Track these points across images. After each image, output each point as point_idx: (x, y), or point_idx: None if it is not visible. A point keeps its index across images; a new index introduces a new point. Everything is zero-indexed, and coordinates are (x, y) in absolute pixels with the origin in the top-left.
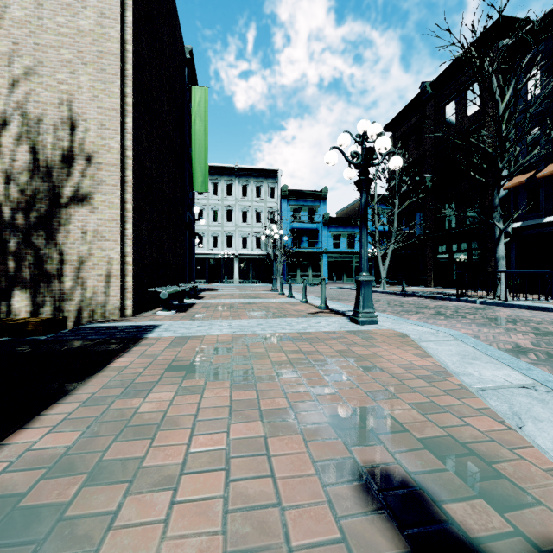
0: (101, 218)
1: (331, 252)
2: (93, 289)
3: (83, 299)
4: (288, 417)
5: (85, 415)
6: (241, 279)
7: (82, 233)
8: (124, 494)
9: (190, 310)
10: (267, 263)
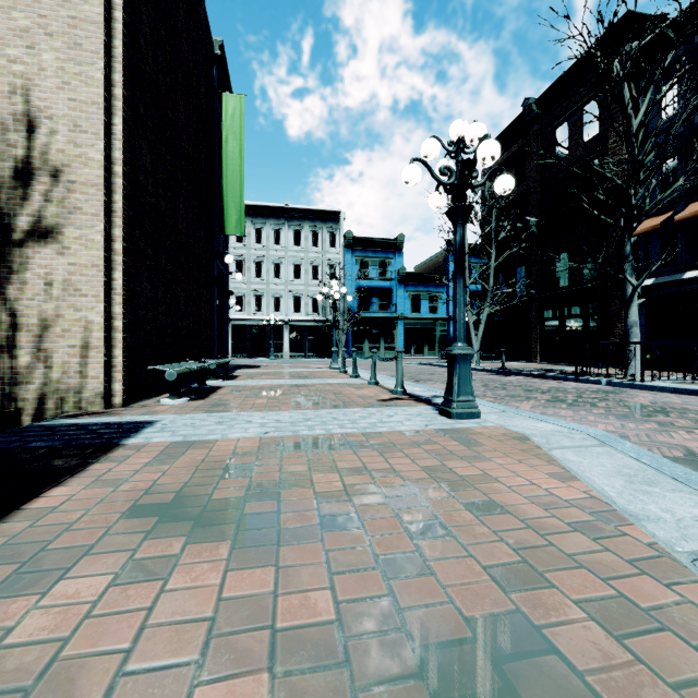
0: (74, 262)
1: (408, 318)
2: (63, 366)
3: (47, 382)
4: (331, 649)
5: None
6: (292, 352)
7: (45, 285)
8: None
9: (212, 396)
10: (326, 332)
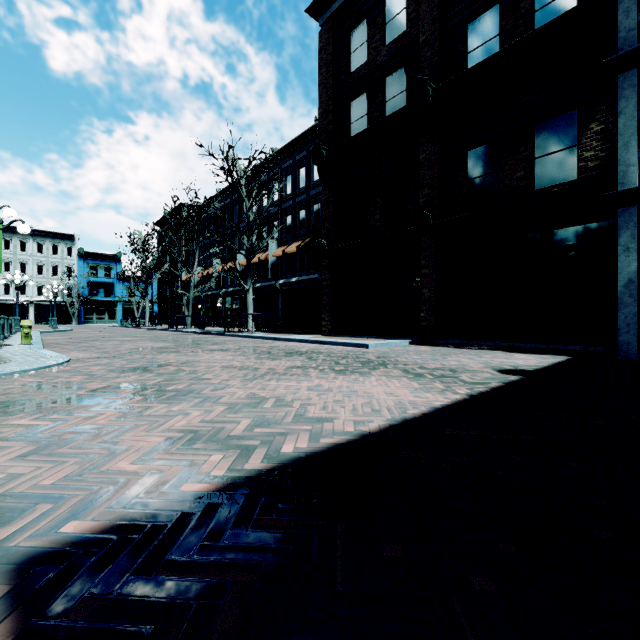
0: None
1: (125, 301)
2: None
3: None
4: None
5: None
6: (37, 321)
7: None
8: None
9: None
10: (64, 309)
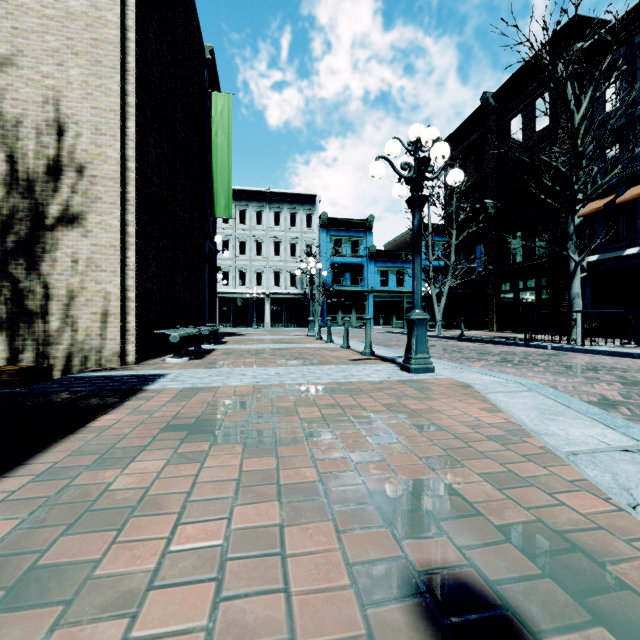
0: (96, 243)
1: (378, 291)
2: (86, 330)
3: (73, 343)
4: (316, 495)
5: (35, 493)
6: (273, 322)
7: (72, 262)
8: (57, 623)
9: (207, 357)
10: (303, 304)
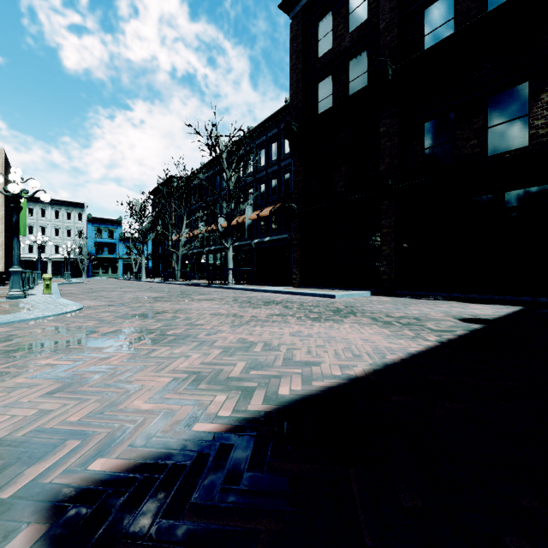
0: None
1: (125, 258)
2: None
3: None
4: None
5: None
6: (54, 275)
7: None
8: None
9: None
10: (76, 264)
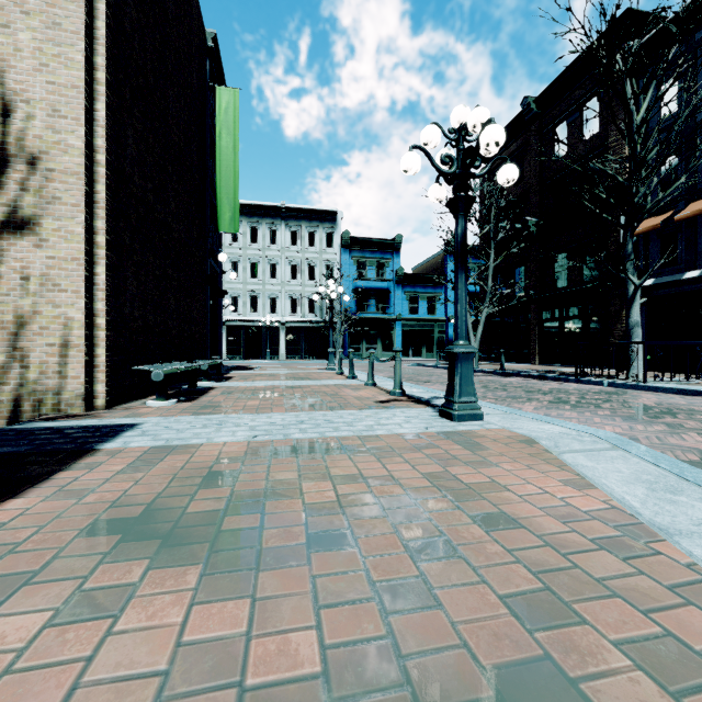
0: (53, 255)
1: (406, 319)
2: (40, 366)
3: (23, 382)
4: None
5: None
6: (289, 354)
7: (22, 279)
8: None
9: (202, 398)
10: (323, 334)
